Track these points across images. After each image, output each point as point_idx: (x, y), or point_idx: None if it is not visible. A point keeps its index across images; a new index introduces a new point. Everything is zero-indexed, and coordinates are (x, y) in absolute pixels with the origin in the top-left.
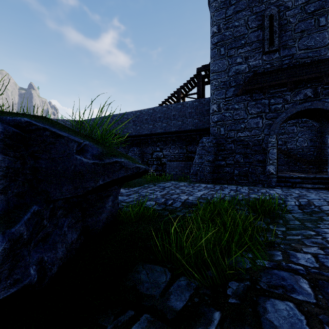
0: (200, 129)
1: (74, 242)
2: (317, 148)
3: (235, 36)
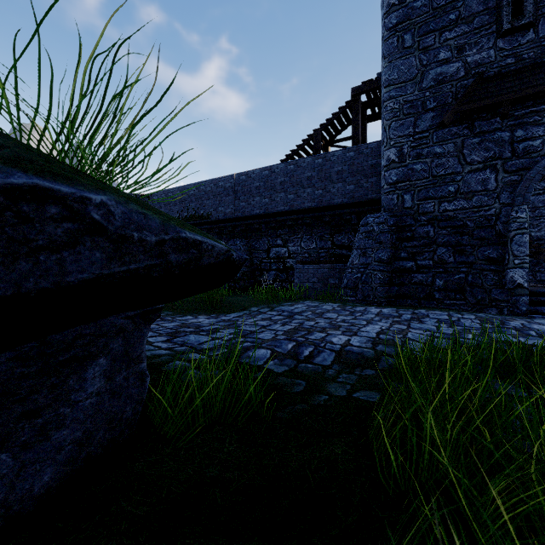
0: (359, 202)
1: None
2: None
3: (435, 6)
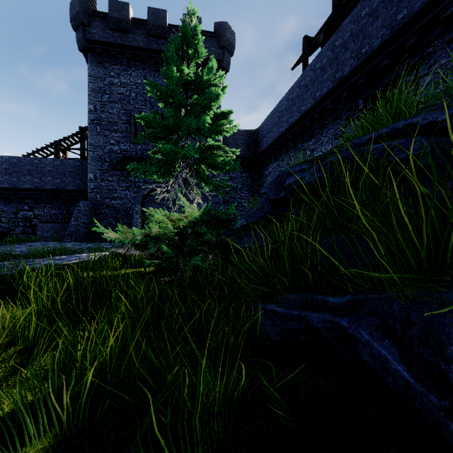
0: (83, 190)
1: None
2: None
3: (109, 120)
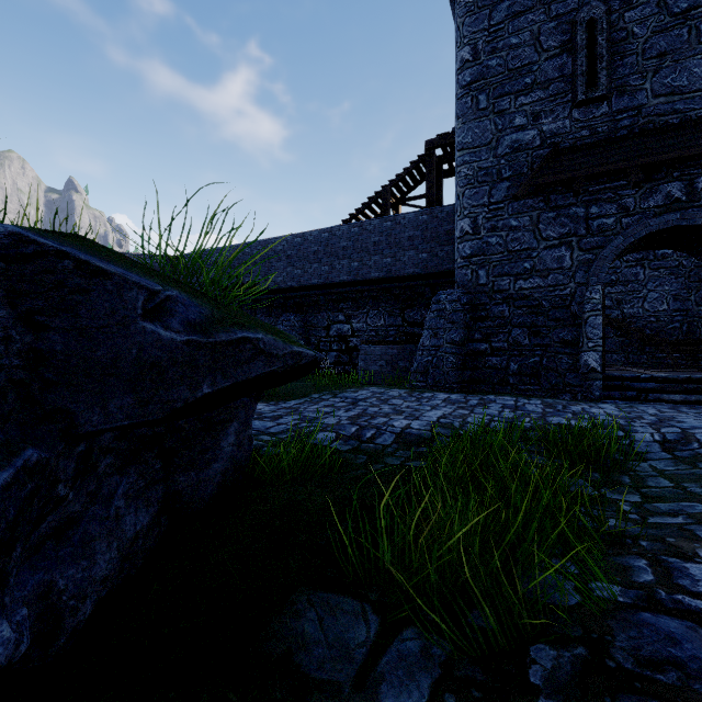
0: (433, 273)
1: (143, 534)
2: (691, 314)
3: (510, 68)
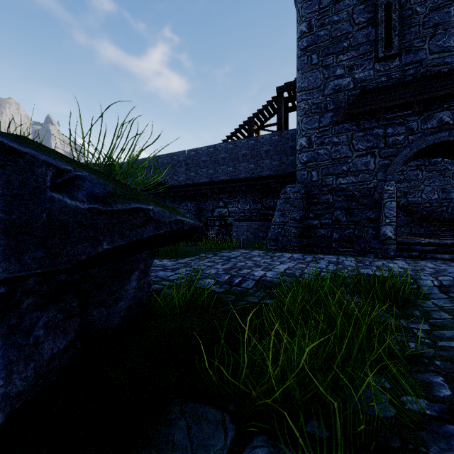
0: (282, 174)
1: (59, 356)
2: (453, 201)
3: (333, 36)
